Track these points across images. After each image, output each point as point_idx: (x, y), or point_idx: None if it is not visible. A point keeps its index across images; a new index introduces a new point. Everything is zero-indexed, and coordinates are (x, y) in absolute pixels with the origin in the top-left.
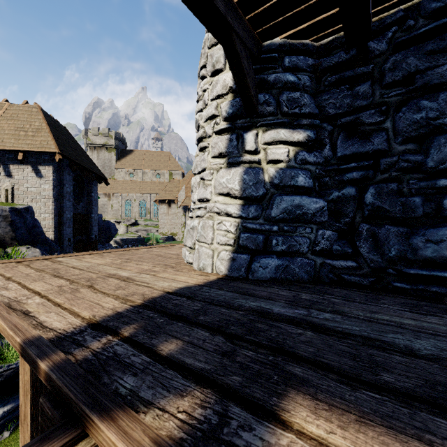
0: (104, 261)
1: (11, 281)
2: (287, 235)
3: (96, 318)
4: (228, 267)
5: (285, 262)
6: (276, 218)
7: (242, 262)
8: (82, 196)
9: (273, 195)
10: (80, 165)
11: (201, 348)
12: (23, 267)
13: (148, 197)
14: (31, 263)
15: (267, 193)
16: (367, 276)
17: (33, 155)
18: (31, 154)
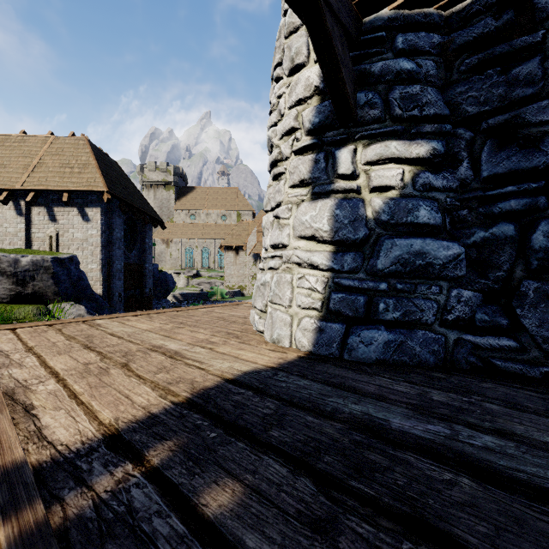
0: (151, 326)
1: (31, 354)
2: (401, 296)
3: (118, 423)
4: (313, 341)
5: (399, 337)
6: (385, 271)
7: (333, 335)
8: (135, 243)
9: (379, 238)
10: (132, 206)
11: (274, 507)
12: (53, 332)
13: (212, 243)
14: (64, 327)
15: (370, 235)
16: (537, 364)
17: (80, 195)
18: (77, 194)
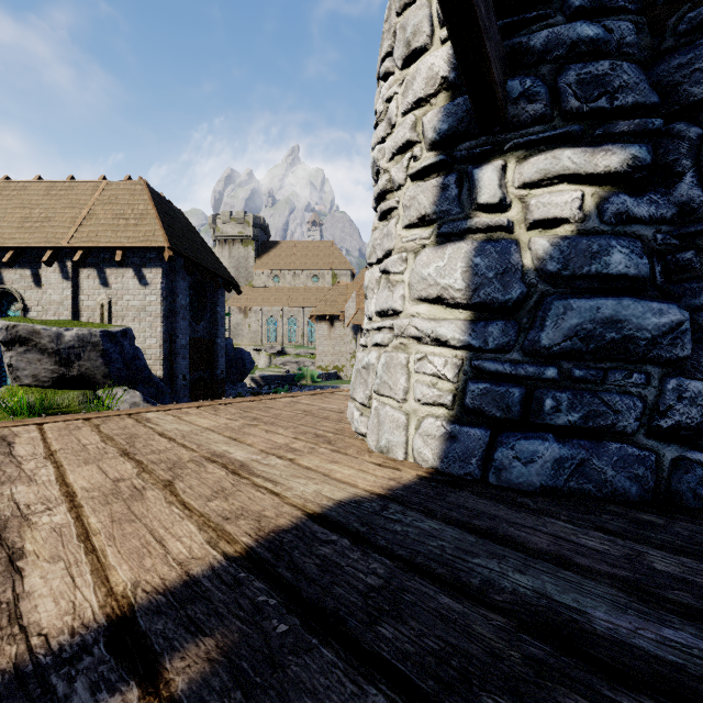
0: (215, 422)
1: (50, 462)
2: (581, 388)
3: (137, 592)
4: (441, 453)
5: (578, 453)
6: (554, 349)
7: (471, 445)
8: (204, 312)
9: (544, 299)
10: (200, 266)
11: None
12: (88, 429)
13: (300, 311)
14: (104, 422)
15: (528, 295)
16: None
17: (136, 253)
18: (132, 252)
